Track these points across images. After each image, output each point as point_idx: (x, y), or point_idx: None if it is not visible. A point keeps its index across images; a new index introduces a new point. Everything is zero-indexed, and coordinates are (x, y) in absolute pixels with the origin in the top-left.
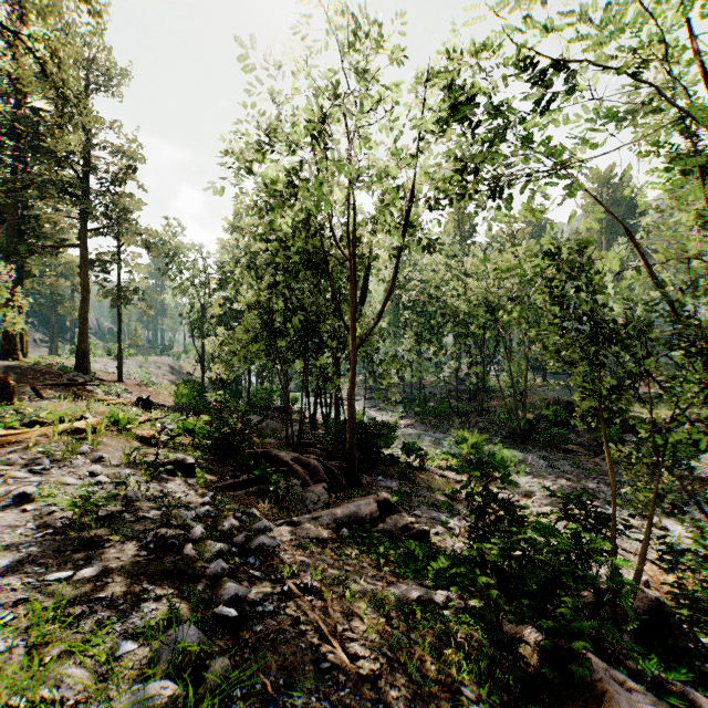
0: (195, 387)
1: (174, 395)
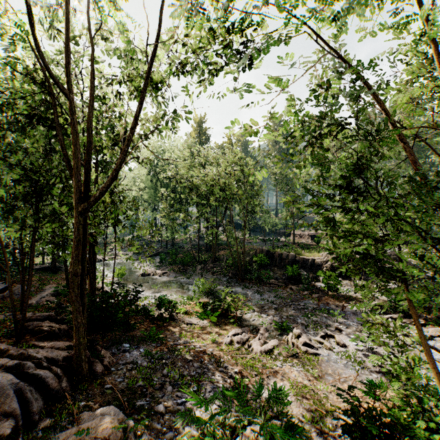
0: None
1: None
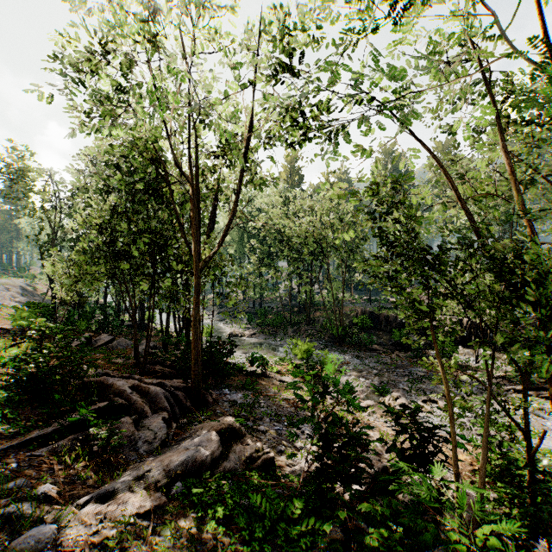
0: (37, 310)
1: (12, 318)
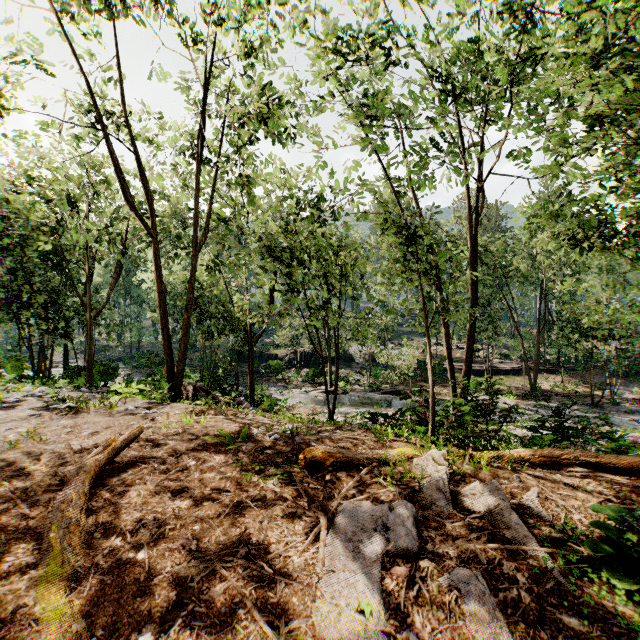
0: None
1: None
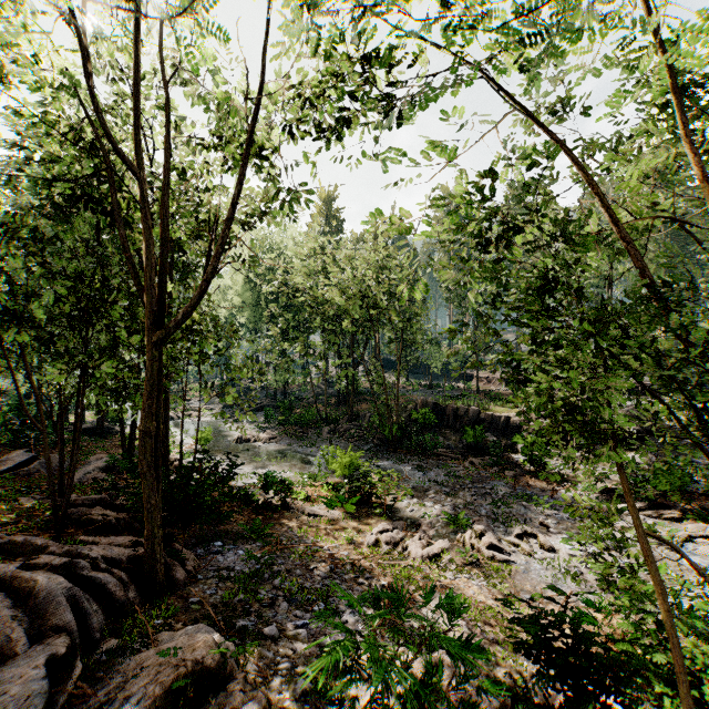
0: None
1: None
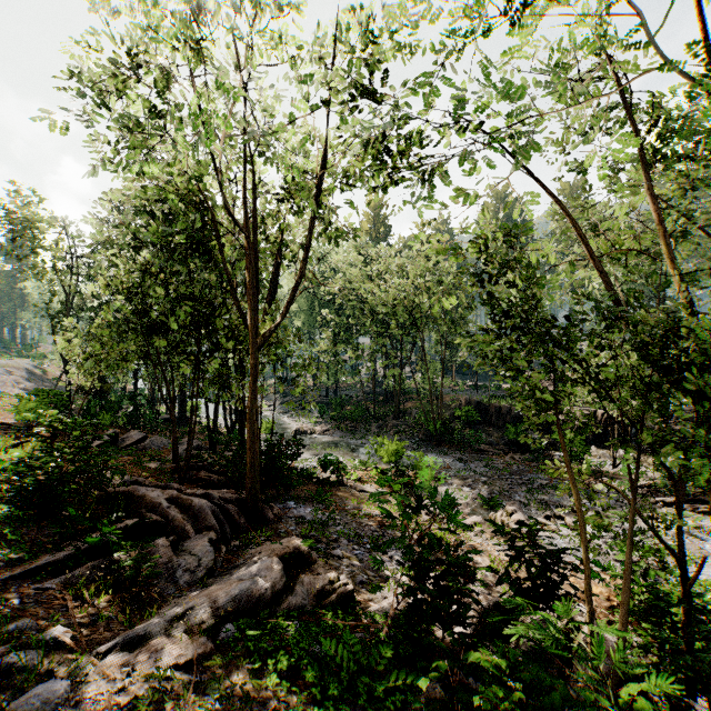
0: (47, 399)
1: (14, 410)
